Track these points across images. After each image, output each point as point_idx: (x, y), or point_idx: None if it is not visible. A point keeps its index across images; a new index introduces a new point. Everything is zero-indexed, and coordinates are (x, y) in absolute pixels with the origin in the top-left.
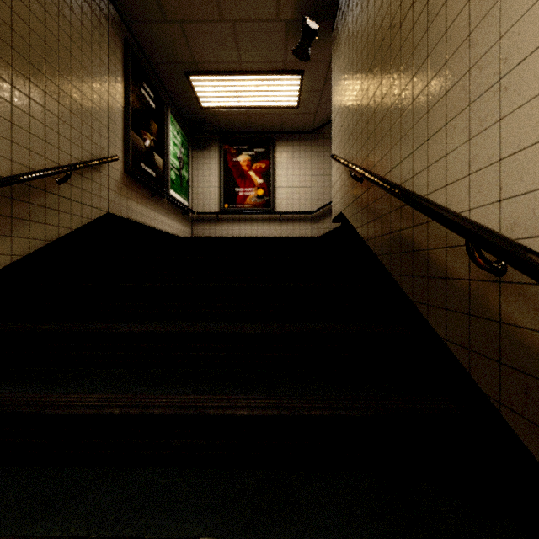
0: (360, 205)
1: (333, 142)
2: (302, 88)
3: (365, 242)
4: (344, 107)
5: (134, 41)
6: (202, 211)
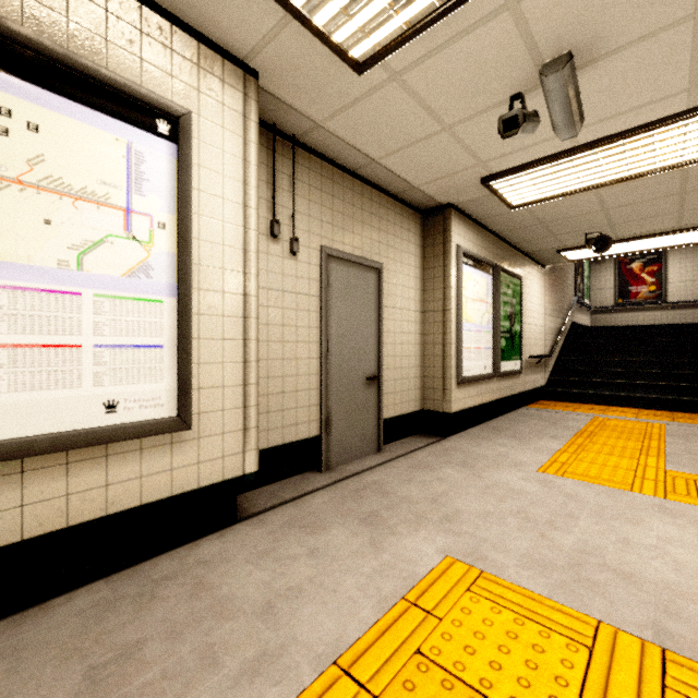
0: None
1: None
2: None
3: None
4: None
5: None
6: (599, 306)
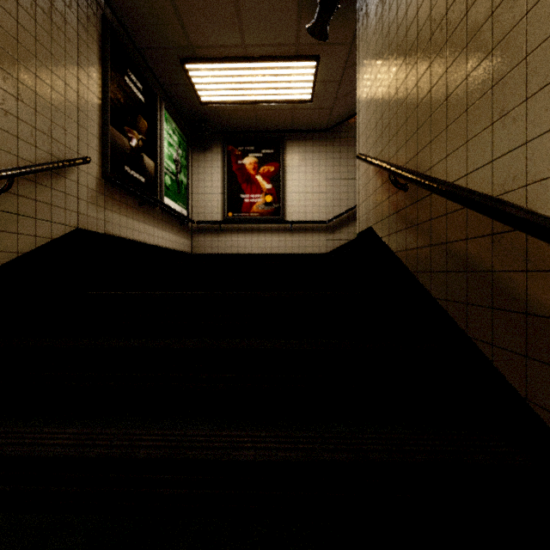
0: (404, 222)
1: (358, 139)
2: (317, 77)
3: (412, 273)
4: (376, 92)
5: (115, 19)
6: (203, 220)
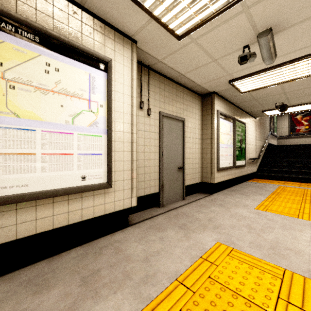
0: None
1: None
2: None
3: None
4: None
5: None
6: (281, 135)
